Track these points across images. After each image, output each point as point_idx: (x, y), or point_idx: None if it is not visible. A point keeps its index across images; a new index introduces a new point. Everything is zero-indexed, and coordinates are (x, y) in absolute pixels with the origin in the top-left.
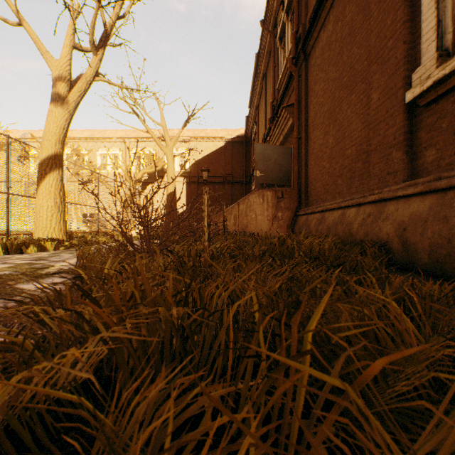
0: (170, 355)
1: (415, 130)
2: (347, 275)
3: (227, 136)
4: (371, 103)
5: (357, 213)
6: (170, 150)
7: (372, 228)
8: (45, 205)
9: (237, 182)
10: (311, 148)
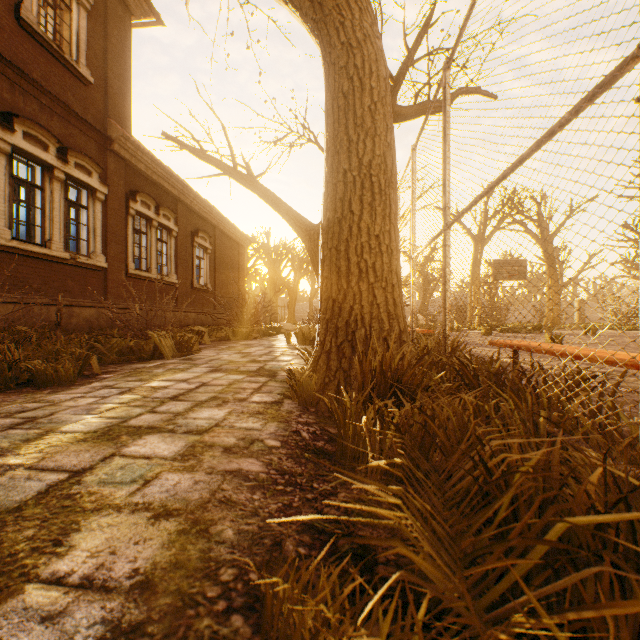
0: None
1: None
2: None
3: None
4: None
5: None
6: None
7: None
8: None
9: None
10: None
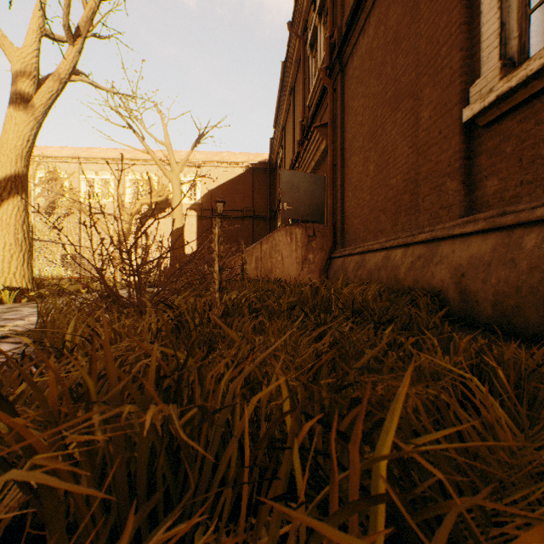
0: (146, 485)
1: (473, 155)
2: (401, 335)
3: (247, 162)
4: (421, 122)
5: (405, 255)
6: (177, 176)
7: (423, 273)
8: (0, 243)
9: (260, 217)
10: (348, 177)
